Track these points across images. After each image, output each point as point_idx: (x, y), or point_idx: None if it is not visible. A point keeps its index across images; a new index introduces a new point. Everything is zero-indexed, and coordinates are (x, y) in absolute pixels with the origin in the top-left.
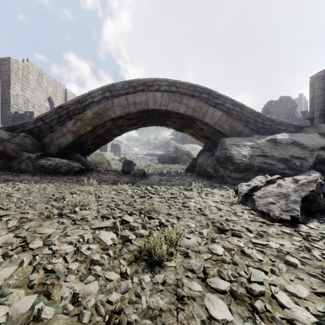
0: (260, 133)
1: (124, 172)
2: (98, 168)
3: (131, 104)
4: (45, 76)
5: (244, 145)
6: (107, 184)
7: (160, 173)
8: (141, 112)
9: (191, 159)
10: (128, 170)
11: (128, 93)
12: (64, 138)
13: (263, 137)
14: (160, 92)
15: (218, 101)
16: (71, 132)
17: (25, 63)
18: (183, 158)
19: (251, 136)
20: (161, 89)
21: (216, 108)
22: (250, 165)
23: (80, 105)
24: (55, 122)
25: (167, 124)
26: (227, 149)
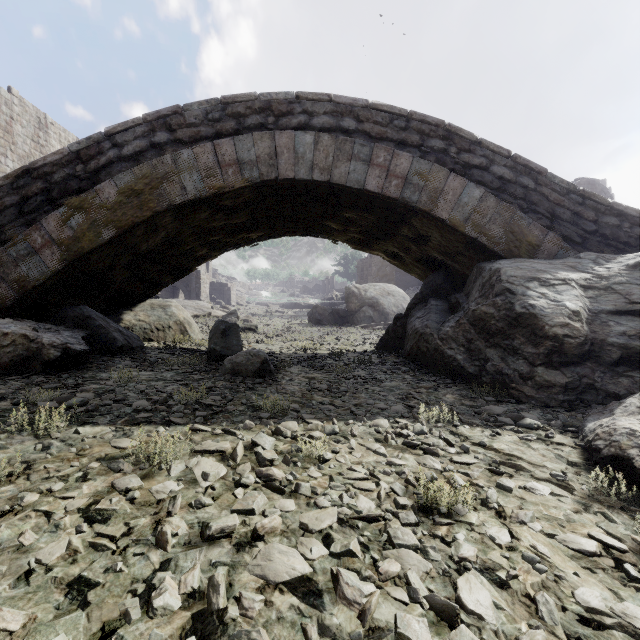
0: (589, 248)
1: (211, 356)
2: (151, 342)
3: (230, 166)
4: (56, 131)
5: (563, 281)
6: (114, 420)
7: (311, 356)
8: (259, 191)
9: (380, 315)
10: (224, 350)
11: (220, 133)
12: (36, 261)
13: (610, 259)
14: (312, 131)
15: (472, 160)
16: (57, 245)
17: (3, 95)
18: (362, 314)
19: (567, 257)
20: (313, 124)
21: (467, 179)
22: (594, 344)
23: (84, 168)
24: (10, 214)
25: (329, 231)
26: (513, 291)
